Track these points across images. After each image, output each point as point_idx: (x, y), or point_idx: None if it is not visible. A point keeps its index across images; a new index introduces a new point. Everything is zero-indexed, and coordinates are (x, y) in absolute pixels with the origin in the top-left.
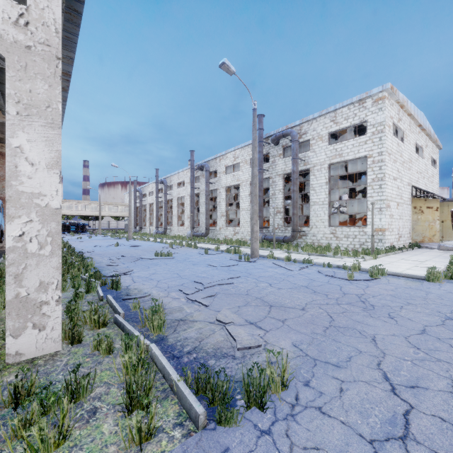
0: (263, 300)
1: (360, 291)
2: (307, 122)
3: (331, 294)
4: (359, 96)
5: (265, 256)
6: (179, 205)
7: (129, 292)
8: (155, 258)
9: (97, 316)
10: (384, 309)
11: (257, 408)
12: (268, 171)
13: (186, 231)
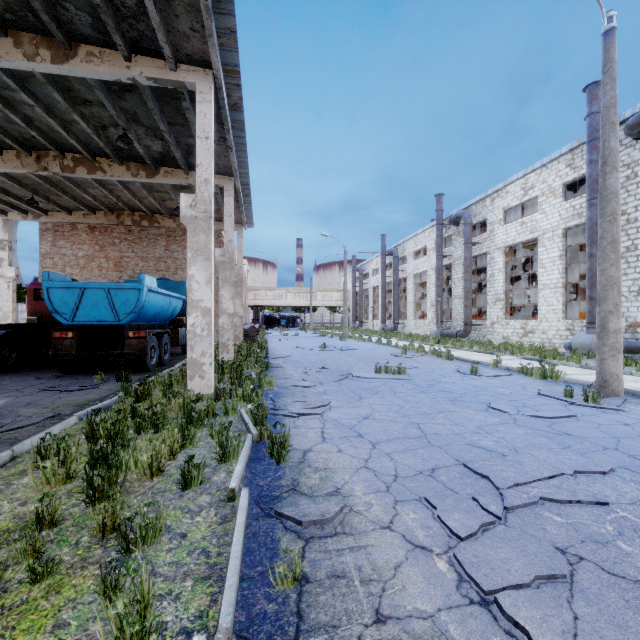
0: None
1: None
2: None
3: None
4: None
5: (639, 394)
6: (417, 286)
7: (299, 480)
8: (374, 377)
9: None
10: None
11: None
12: None
13: (428, 327)
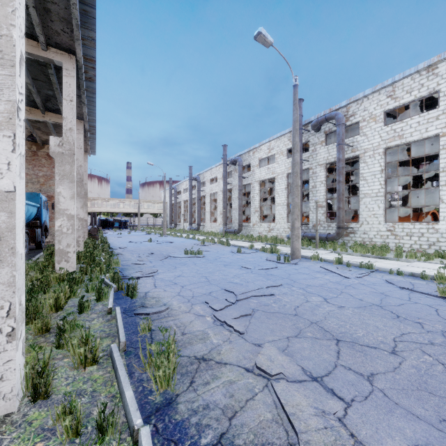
0: (322, 327)
1: None
2: (356, 101)
3: (427, 322)
4: (427, 61)
5: (307, 257)
6: (212, 201)
7: (145, 302)
8: (184, 257)
9: (84, 349)
10: None
11: None
12: (307, 161)
13: (219, 227)
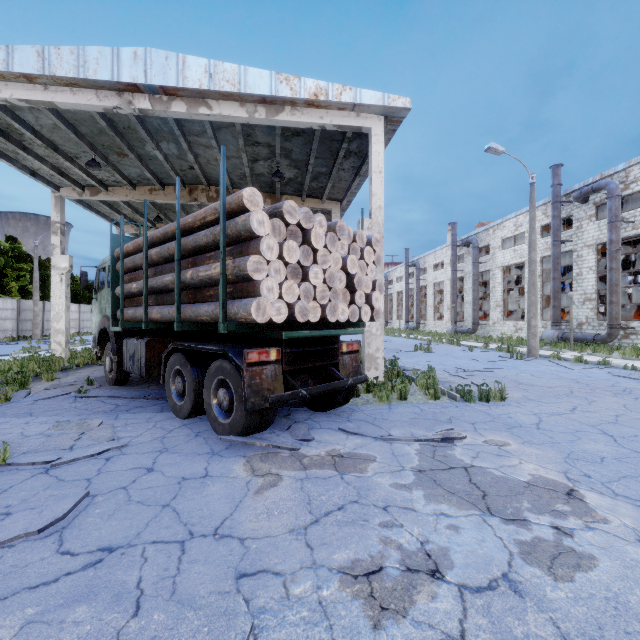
0: (516, 381)
1: (637, 386)
2: (638, 163)
3: (595, 384)
4: None
5: (547, 356)
6: (436, 293)
7: (405, 368)
8: (415, 351)
9: (396, 372)
10: (639, 395)
11: (485, 402)
12: (570, 242)
13: (445, 326)
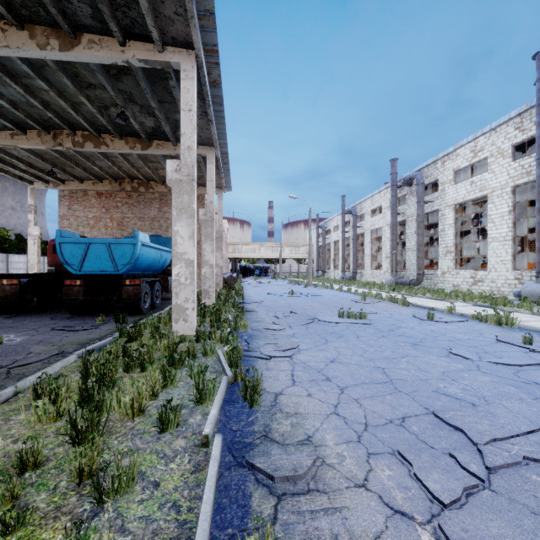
0: None
1: None
2: None
3: None
4: None
5: None
6: (373, 241)
7: (271, 426)
8: (338, 322)
9: None
10: None
11: None
12: None
13: (384, 276)
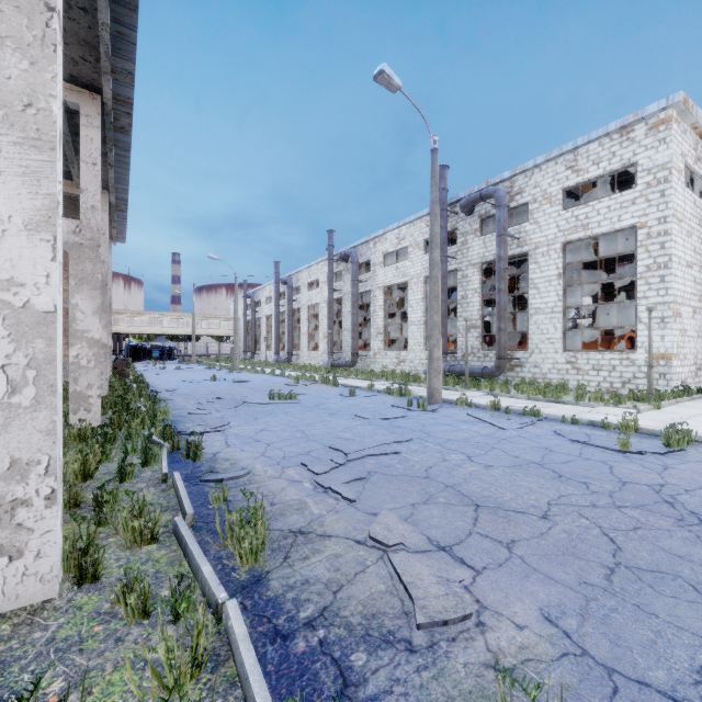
0: (460, 491)
1: (654, 477)
2: (523, 172)
3: (595, 481)
4: (620, 121)
5: (452, 401)
6: (311, 318)
7: (215, 466)
8: (268, 403)
9: (139, 522)
10: None
11: None
12: (455, 259)
13: (321, 358)
